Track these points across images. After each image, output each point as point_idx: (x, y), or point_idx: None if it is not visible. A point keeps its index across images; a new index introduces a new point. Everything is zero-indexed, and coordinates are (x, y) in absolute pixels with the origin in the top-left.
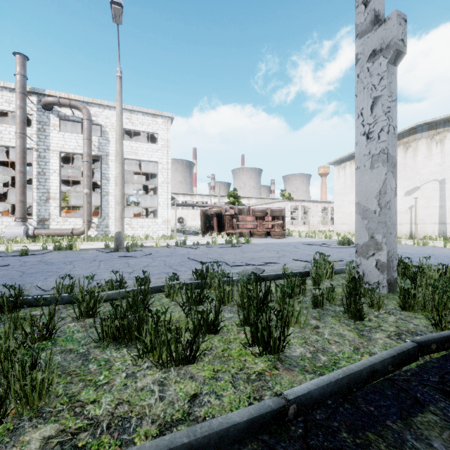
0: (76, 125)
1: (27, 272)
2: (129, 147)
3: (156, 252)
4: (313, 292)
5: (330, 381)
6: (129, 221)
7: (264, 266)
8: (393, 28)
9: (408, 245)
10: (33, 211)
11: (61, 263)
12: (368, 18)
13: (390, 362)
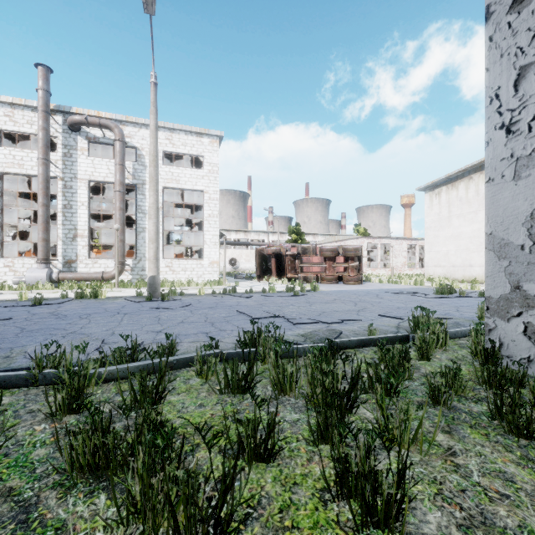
0: (110, 150)
1: (28, 329)
2: (169, 173)
3: (198, 301)
4: (421, 371)
5: None
6: (169, 262)
7: (340, 324)
8: None
9: None
10: (58, 251)
11: (76, 316)
12: None
13: None
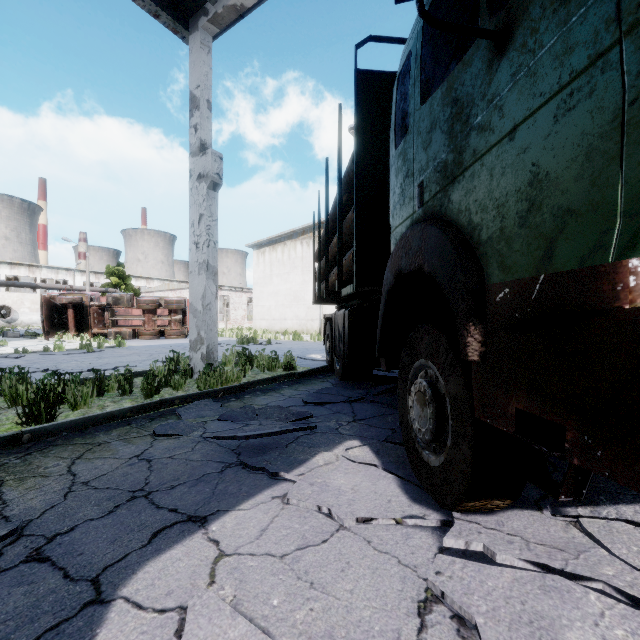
0: None
1: None
2: None
3: None
4: (139, 386)
5: (66, 421)
6: None
7: (112, 370)
8: (210, 162)
9: (306, 341)
10: None
11: None
12: (197, 143)
13: (130, 410)
